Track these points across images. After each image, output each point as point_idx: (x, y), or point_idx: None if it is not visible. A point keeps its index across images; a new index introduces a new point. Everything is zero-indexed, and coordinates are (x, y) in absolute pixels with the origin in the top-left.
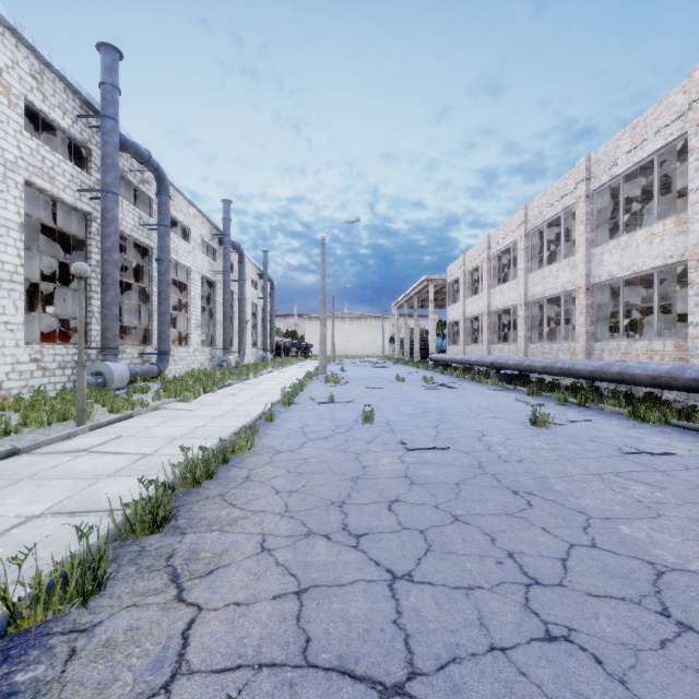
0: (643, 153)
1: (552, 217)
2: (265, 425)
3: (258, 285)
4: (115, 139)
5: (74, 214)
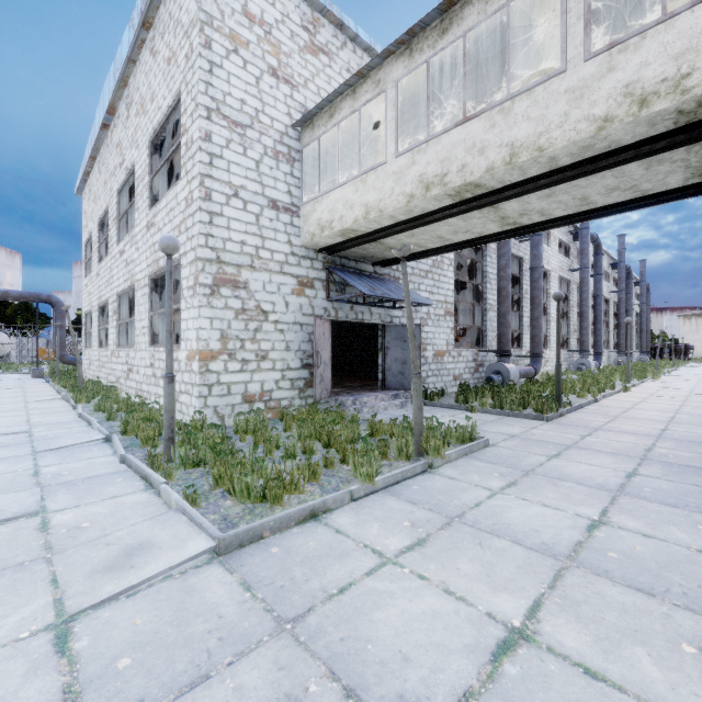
0: None
1: None
2: None
3: (633, 292)
4: (588, 239)
5: (559, 281)
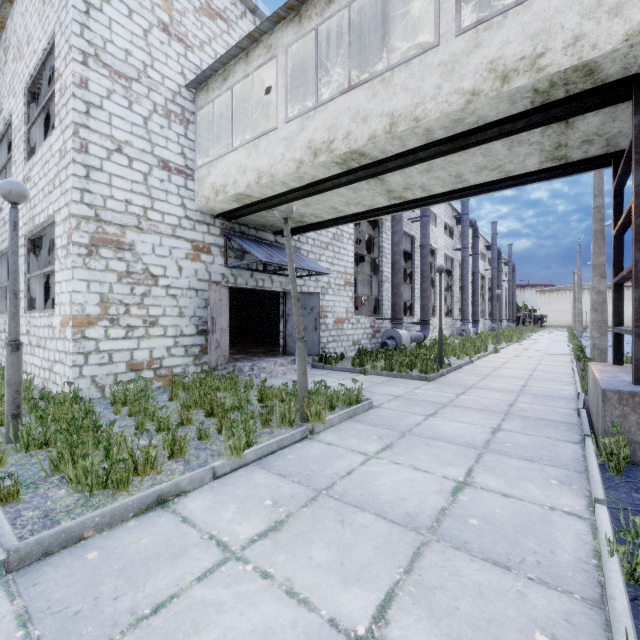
0: None
1: None
2: None
3: (503, 271)
4: (468, 223)
5: (445, 259)
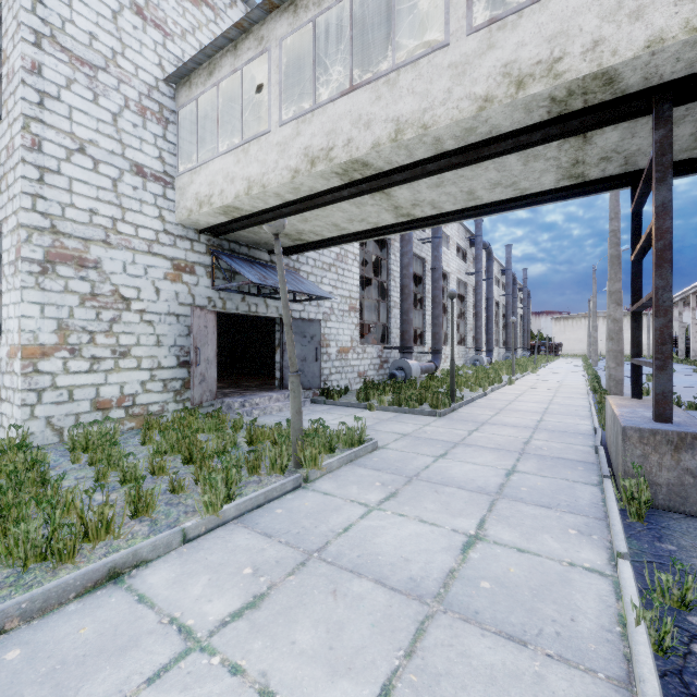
0: None
1: None
2: None
3: (517, 297)
4: (481, 245)
5: (457, 283)
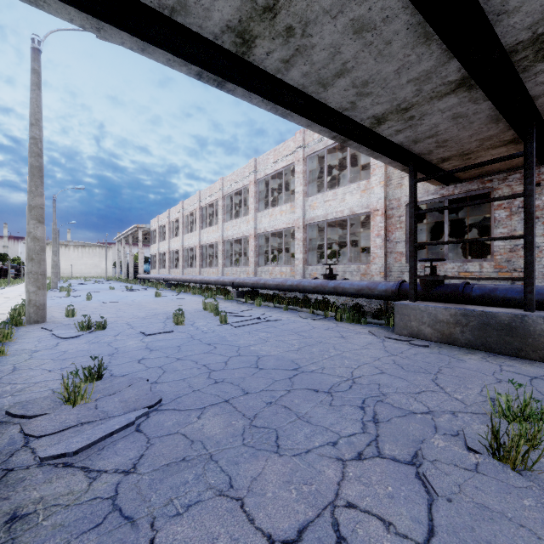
0: (212, 199)
1: (191, 211)
2: None
3: None
4: None
5: None
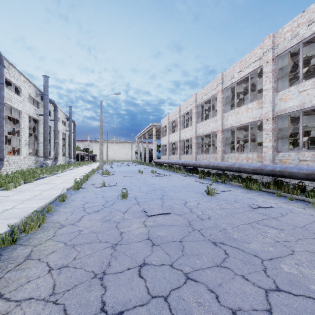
0: (244, 73)
1: (207, 99)
2: (59, 204)
3: (66, 124)
4: None
5: None
